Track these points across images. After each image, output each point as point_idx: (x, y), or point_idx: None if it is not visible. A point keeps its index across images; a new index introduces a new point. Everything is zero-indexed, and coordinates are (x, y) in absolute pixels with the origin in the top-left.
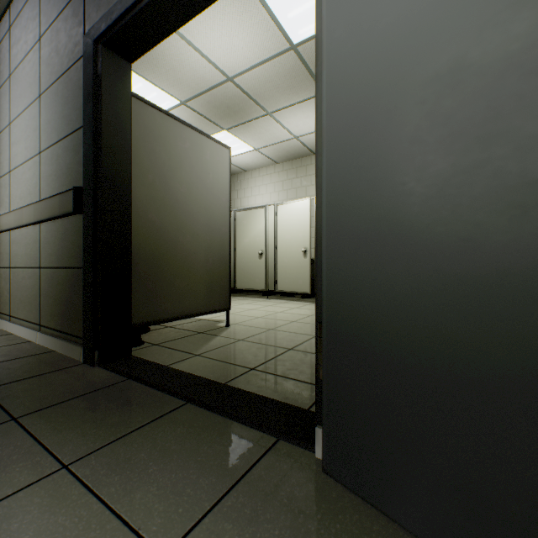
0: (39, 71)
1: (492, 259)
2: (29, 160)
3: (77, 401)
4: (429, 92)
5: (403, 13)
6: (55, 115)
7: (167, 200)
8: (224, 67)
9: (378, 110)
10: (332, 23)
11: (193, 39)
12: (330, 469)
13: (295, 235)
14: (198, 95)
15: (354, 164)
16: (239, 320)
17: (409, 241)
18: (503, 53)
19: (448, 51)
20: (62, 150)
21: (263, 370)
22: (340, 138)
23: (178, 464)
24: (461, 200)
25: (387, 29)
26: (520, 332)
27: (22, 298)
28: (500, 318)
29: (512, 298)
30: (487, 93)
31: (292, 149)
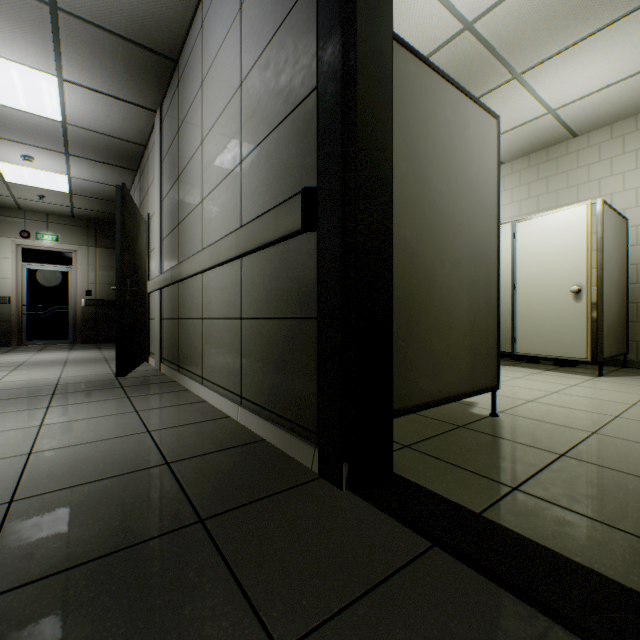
0: (240, 52)
1: None
2: (225, 178)
3: (377, 611)
4: None
5: None
6: (263, 99)
7: (422, 205)
8: (463, 6)
9: None
10: None
11: None
12: None
13: (554, 266)
14: None
15: None
16: (499, 404)
17: None
18: None
19: None
20: (275, 144)
21: None
22: None
23: None
24: None
25: None
26: None
27: (216, 357)
28: None
29: None
30: None
31: (537, 134)
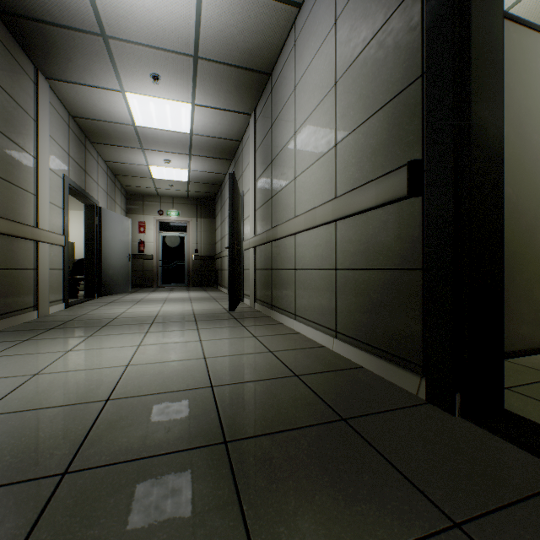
0: (334, 58)
1: None
2: (318, 159)
3: (536, 518)
4: None
5: None
6: (359, 92)
7: (522, 161)
8: None
9: None
10: None
11: None
12: None
13: None
14: None
15: None
16: None
17: None
18: None
19: None
20: (373, 128)
21: None
22: None
23: None
24: None
25: None
26: None
27: (309, 299)
28: None
29: None
30: None
31: None
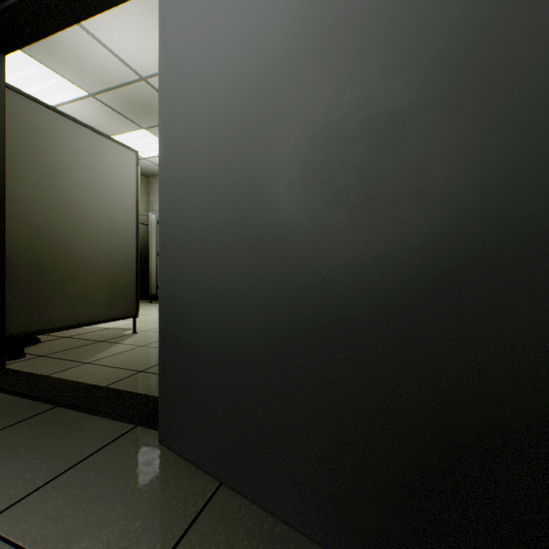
0: None
1: (239, 270)
2: None
3: None
4: (213, 148)
5: (201, 86)
6: None
7: (57, 202)
8: (135, 66)
9: (189, 155)
10: (164, 76)
11: (97, 32)
12: (163, 439)
13: None
14: (109, 89)
15: (176, 193)
16: (150, 327)
17: (204, 256)
18: (243, 133)
19: (221, 123)
20: None
21: (152, 371)
22: (169, 171)
23: (24, 457)
24: (226, 229)
25: (193, 95)
26: (249, 318)
27: None
28: (242, 309)
29: (246, 296)
30: (237, 158)
31: None
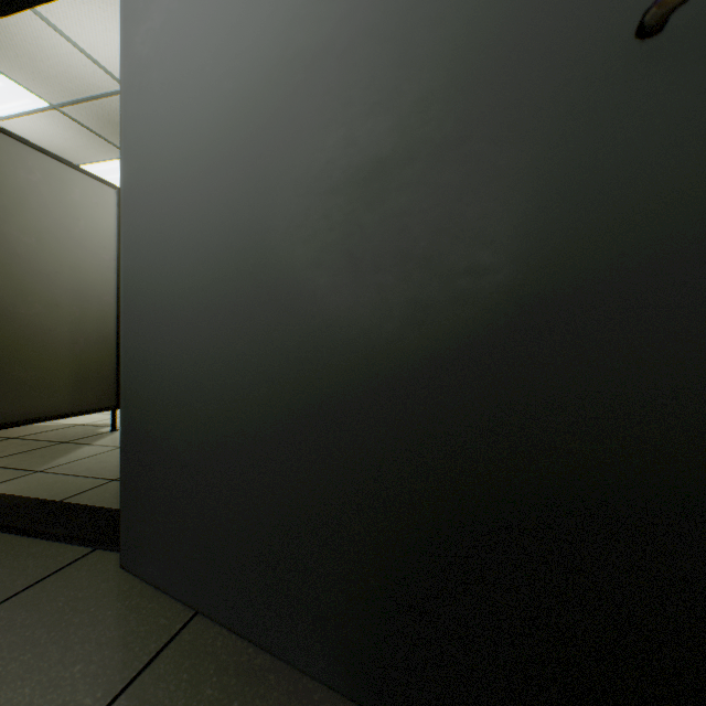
0: None
1: (215, 344)
2: None
3: None
4: (185, 191)
5: (171, 111)
6: None
7: None
8: (117, 72)
9: (157, 197)
10: (128, 94)
11: (60, 22)
12: (127, 563)
13: None
14: (81, 101)
15: (142, 246)
16: None
17: (175, 327)
18: (220, 174)
19: (195, 159)
20: None
21: None
22: (133, 217)
23: None
24: (201, 292)
25: (163, 122)
26: (227, 403)
27: None
28: (219, 393)
29: (224, 377)
30: (213, 204)
31: None
